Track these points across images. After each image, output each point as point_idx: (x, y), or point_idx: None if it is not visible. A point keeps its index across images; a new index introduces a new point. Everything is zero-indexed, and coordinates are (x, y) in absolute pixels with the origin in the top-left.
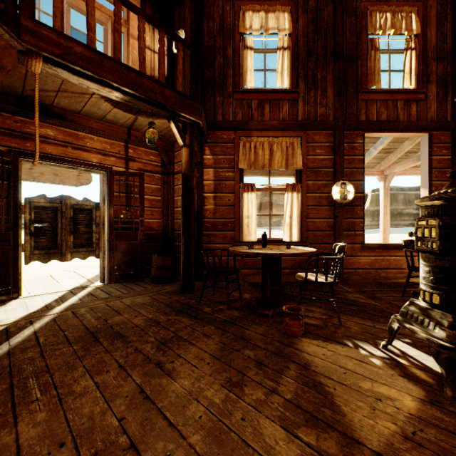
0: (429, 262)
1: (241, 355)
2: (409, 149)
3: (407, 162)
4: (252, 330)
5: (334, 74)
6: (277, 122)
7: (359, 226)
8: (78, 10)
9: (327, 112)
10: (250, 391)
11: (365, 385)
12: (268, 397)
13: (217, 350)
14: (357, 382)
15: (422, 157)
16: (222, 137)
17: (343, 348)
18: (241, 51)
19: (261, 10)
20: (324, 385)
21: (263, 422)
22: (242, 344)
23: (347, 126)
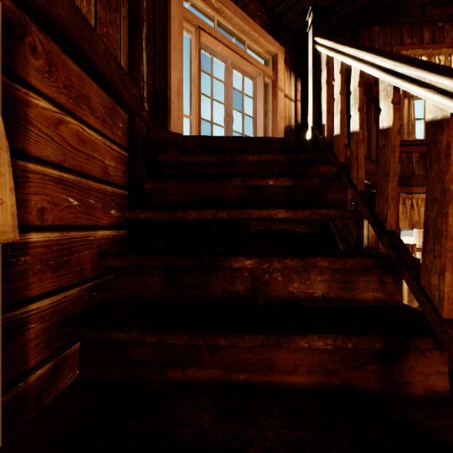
0: None
1: None
2: None
3: None
4: None
5: None
6: None
7: None
8: (238, 69)
9: None
10: None
11: None
12: None
13: None
14: None
15: None
16: None
17: None
18: (401, 100)
19: (423, 54)
20: None
21: None
22: None
23: None
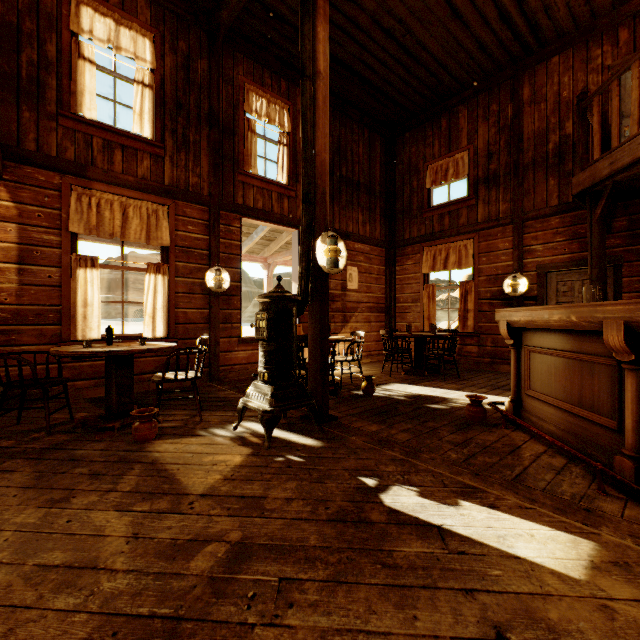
0: (263, 348)
1: (69, 475)
2: (288, 240)
3: (285, 254)
4: (88, 449)
5: (209, 142)
6: (134, 178)
7: (237, 318)
8: None
9: (201, 183)
10: (81, 499)
11: (208, 459)
12: (104, 496)
13: (30, 480)
14: (201, 459)
15: (294, 252)
16: (37, 177)
17: (198, 438)
18: (75, 59)
19: (108, 15)
20: (169, 470)
21: (95, 515)
22: (72, 465)
23: (224, 206)
